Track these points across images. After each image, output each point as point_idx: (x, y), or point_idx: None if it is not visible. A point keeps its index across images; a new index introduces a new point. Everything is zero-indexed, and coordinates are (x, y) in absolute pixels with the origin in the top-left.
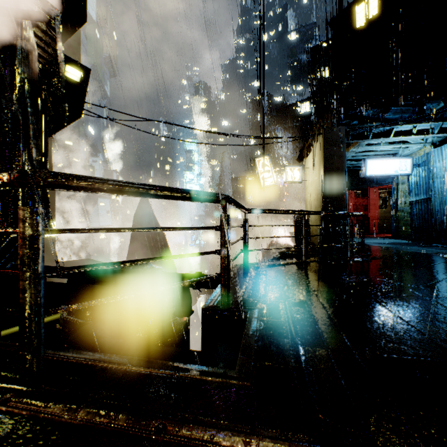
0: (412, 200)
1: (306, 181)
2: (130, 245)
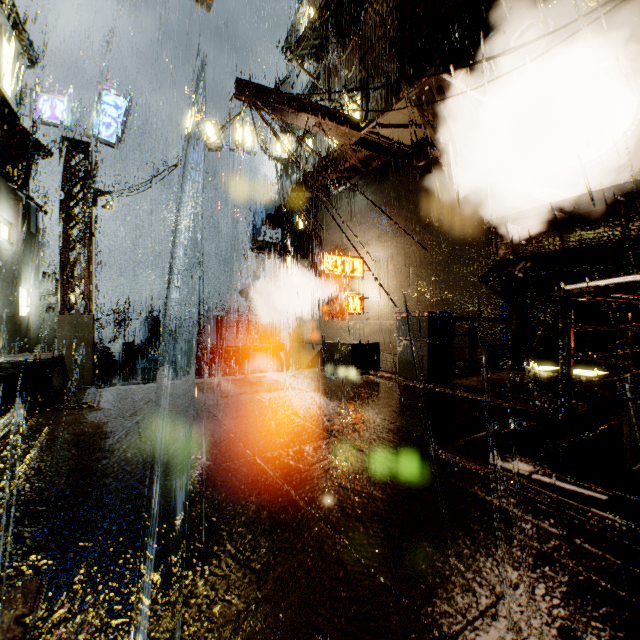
0: None
1: None
2: None
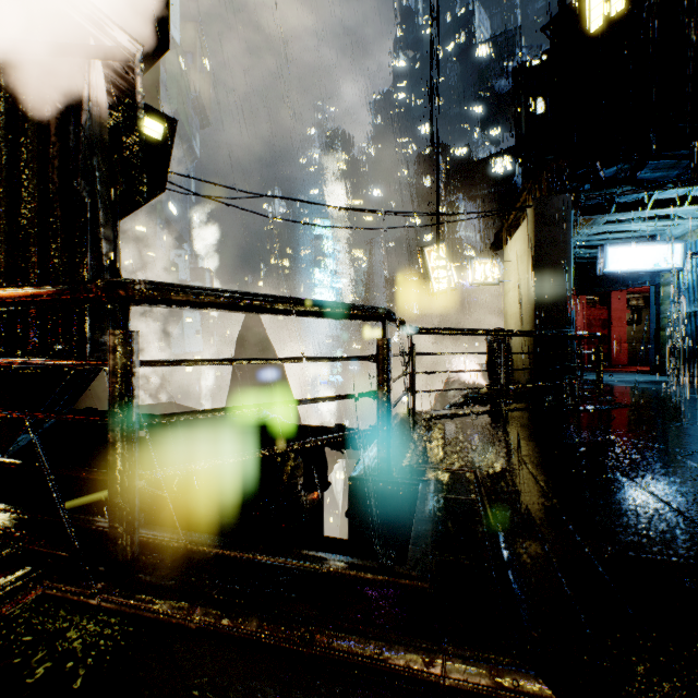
0: (684, 311)
1: (505, 282)
2: (232, 382)
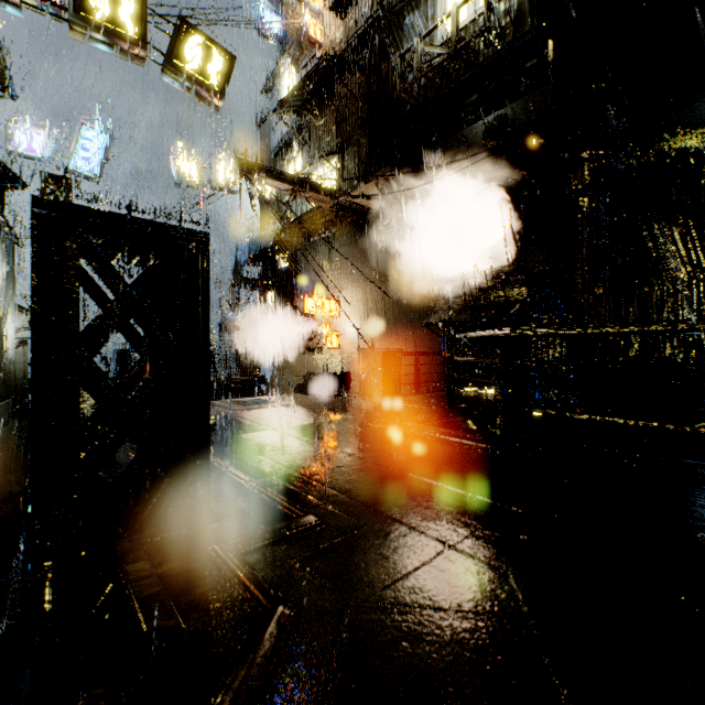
0: None
1: None
2: None
